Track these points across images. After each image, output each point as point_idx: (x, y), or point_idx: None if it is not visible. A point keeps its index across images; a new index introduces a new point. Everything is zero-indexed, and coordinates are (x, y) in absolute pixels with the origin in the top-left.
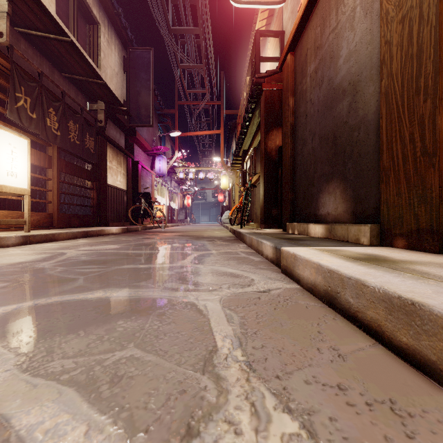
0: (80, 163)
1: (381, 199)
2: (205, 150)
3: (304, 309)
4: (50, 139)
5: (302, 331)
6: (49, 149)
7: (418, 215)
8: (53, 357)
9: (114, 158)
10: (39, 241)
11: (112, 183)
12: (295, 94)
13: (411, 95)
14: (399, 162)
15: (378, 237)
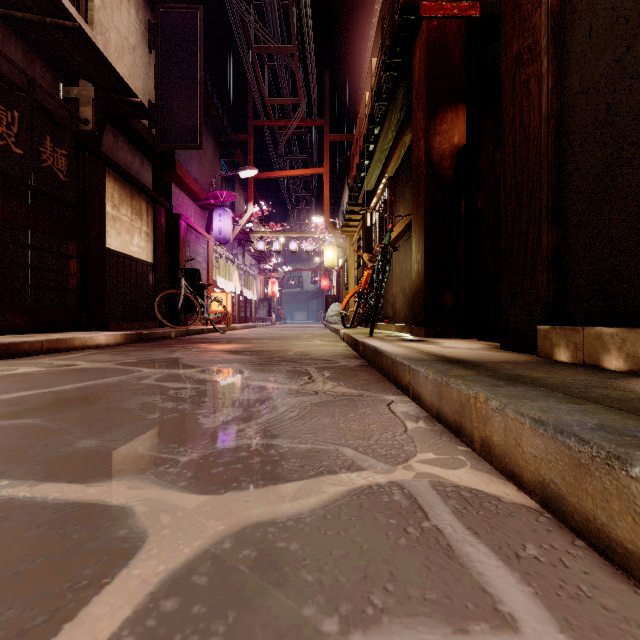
0: None
1: None
2: (300, 208)
3: None
4: None
5: None
6: None
7: None
8: None
9: (125, 201)
10: None
11: (120, 247)
12: None
13: None
14: None
15: None
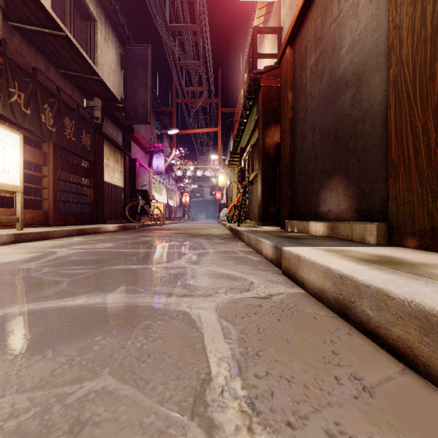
0: (77, 161)
1: (389, 195)
2: (203, 148)
3: (313, 320)
4: (45, 135)
5: (314, 351)
6: (44, 145)
7: (432, 212)
8: (4, 391)
9: (111, 155)
10: (31, 240)
11: (109, 180)
12: (294, 88)
13: (424, 81)
14: (410, 155)
15: (386, 236)
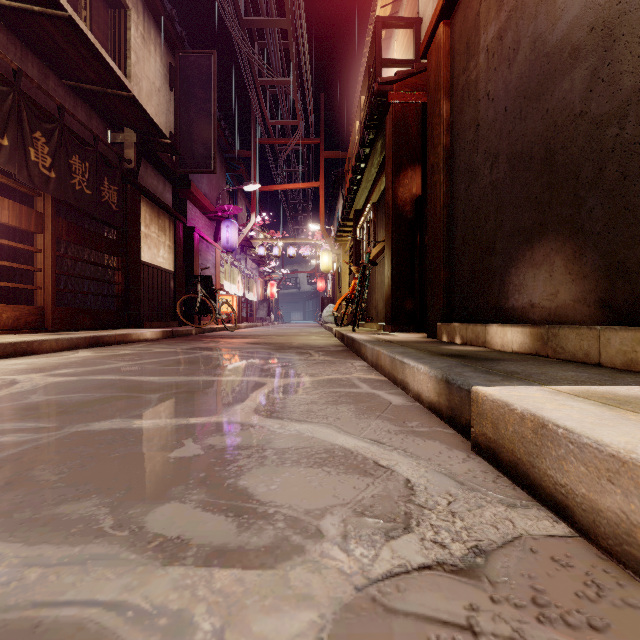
0: (103, 230)
1: None
2: (298, 214)
3: None
4: (36, 183)
5: None
6: (38, 201)
7: None
8: None
9: (153, 220)
10: None
11: (150, 259)
12: (452, 94)
13: None
14: None
15: None
